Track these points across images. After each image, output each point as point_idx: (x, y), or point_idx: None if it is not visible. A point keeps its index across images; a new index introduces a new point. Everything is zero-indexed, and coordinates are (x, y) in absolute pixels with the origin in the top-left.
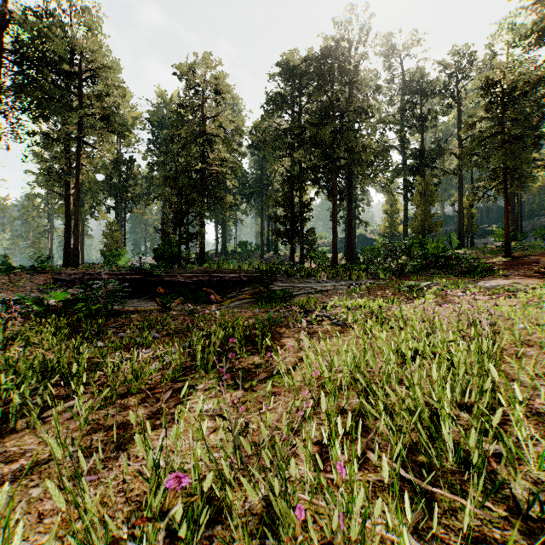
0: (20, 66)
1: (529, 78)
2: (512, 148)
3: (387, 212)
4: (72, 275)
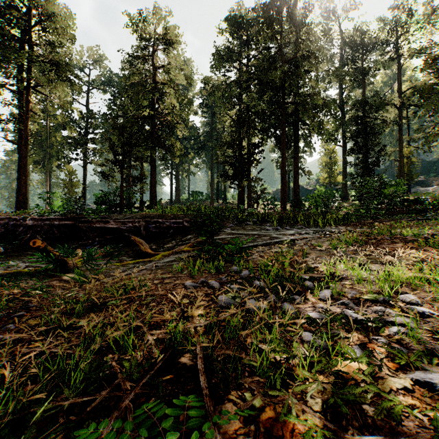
0: None
1: None
2: None
3: (326, 163)
4: None
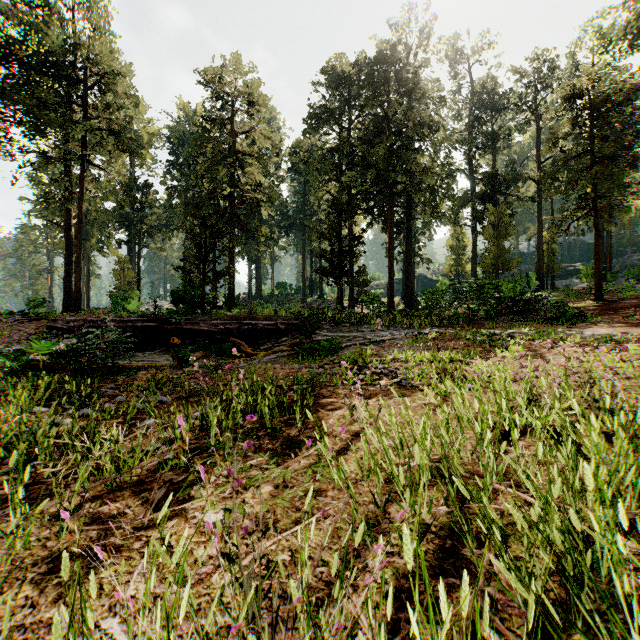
0: (8, 68)
1: (623, 87)
2: (604, 170)
3: (452, 248)
4: (71, 322)
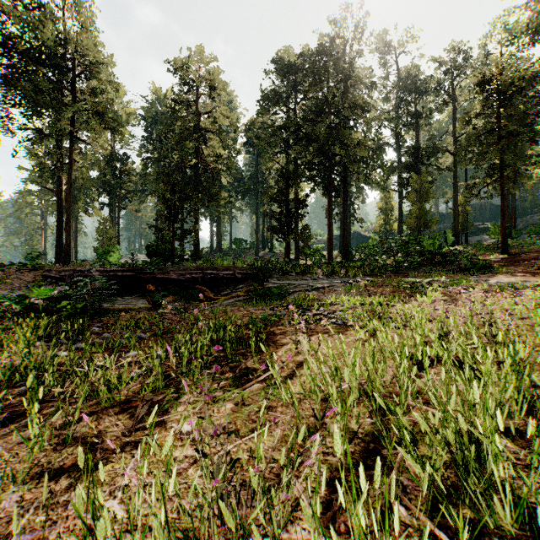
0: (9, 59)
1: (525, 74)
2: (509, 144)
3: (381, 209)
4: (62, 272)
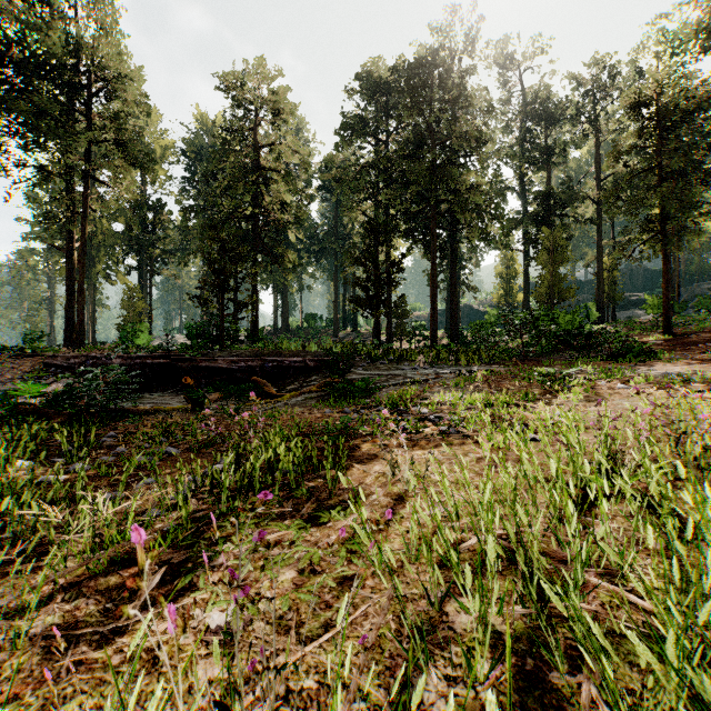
0: (1, 71)
1: (694, 94)
2: (673, 187)
3: (501, 275)
4: (71, 359)
